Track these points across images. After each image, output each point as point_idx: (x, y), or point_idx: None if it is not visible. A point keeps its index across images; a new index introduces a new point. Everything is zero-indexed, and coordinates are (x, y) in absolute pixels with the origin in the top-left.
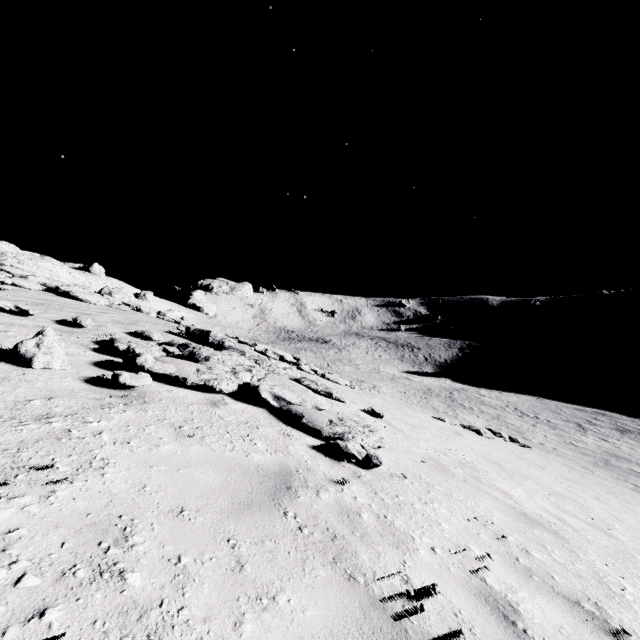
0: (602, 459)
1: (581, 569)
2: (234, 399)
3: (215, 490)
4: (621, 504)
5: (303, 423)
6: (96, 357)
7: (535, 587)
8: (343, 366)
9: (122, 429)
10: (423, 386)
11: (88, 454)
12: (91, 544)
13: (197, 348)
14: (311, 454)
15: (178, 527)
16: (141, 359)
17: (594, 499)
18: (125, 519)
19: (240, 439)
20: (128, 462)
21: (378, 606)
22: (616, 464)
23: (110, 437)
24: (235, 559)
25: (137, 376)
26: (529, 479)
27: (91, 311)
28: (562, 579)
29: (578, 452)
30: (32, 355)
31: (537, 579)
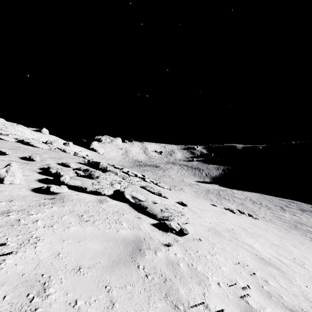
0: (293, 225)
1: (295, 290)
2: (111, 198)
3: (99, 254)
4: (306, 249)
5: (147, 211)
6: (39, 177)
7: (274, 304)
8: (166, 178)
9: (49, 218)
10: (205, 188)
11: (28, 234)
12: (22, 296)
13: (93, 171)
14: (151, 229)
15: (76, 280)
16: (63, 178)
17: (293, 247)
18: (45, 277)
19: (114, 221)
20: (51, 238)
21: None
22: (300, 227)
23: (42, 223)
24: (109, 300)
25: (60, 187)
26: (261, 237)
27: (39, 152)
28: (287, 298)
29: (282, 221)
30: (3, 176)
31: (274, 299)
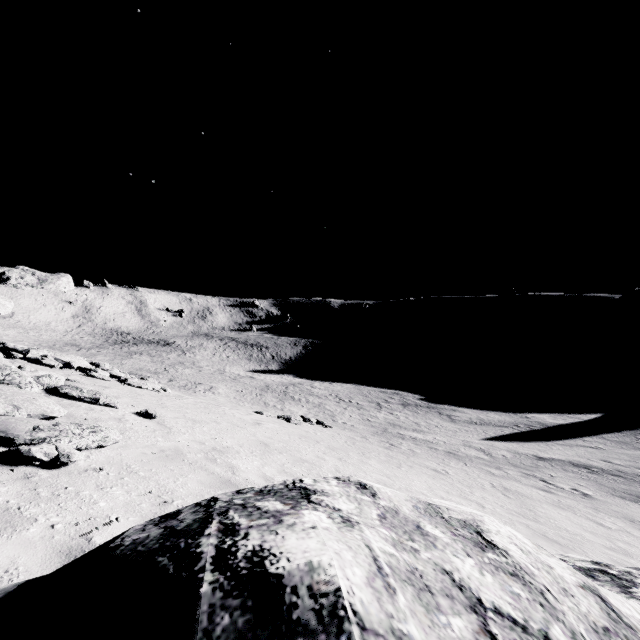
0: (383, 428)
1: None
2: None
3: None
4: (360, 460)
5: None
6: None
7: None
8: (183, 369)
9: None
10: (263, 383)
11: None
12: None
13: None
14: None
15: None
16: None
17: (336, 460)
18: None
19: None
20: None
21: None
22: (391, 431)
23: None
24: None
25: None
26: (286, 453)
27: None
28: None
29: (369, 426)
30: None
31: None
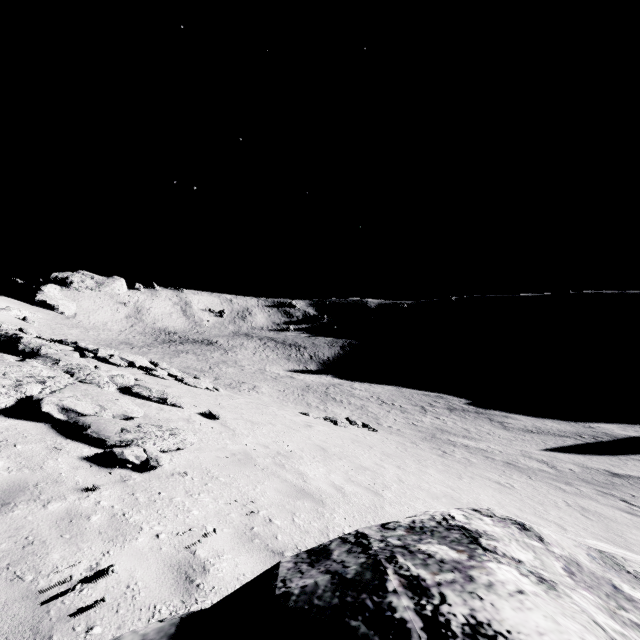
0: (431, 434)
1: (314, 526)
2: (5, 416)
3: None
4: (418, 468)
5: (87, 434)
6: None
7: (248, 548)
8: (227, 368)
9: None
10: (303, 383)
11: None
12: None
13: None
14: (76, 465)
15: None
16: None
17: (395, 468)
18: None
19: None
20: None
21: (31, 597)
22: (439, 437)
23: None
24: None
25: None
26: (345, 459)
27: None
28: (285, 537)
29: (416, 430)
30: None
31: (257, 541)
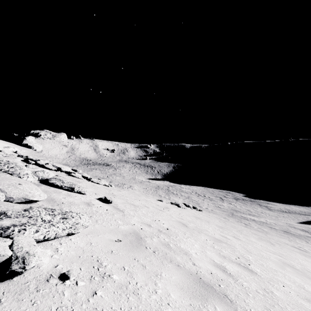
0: (230, 212)
1: None
2: None
3: None
4: (244, 237)
5: None
6: None
7: None
8: (116, 177)
9: None
10: (155, 185)
11: None
12: None
13: None
14: None
15: None
16: None
17: (234, 238)
18: None
19: None
20: None
21: None
22: (236, 214)
23: None
24: None
25: None
26: (202, 232)
27: None
28: None
29: (221, 210)
30: None
31: None
